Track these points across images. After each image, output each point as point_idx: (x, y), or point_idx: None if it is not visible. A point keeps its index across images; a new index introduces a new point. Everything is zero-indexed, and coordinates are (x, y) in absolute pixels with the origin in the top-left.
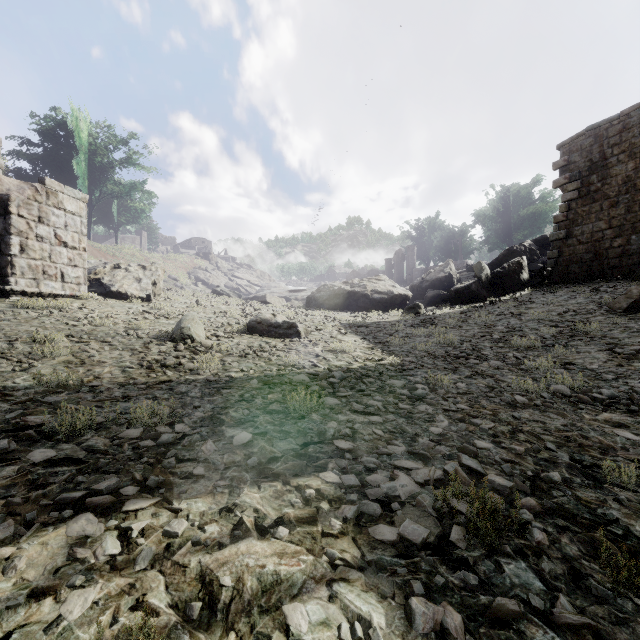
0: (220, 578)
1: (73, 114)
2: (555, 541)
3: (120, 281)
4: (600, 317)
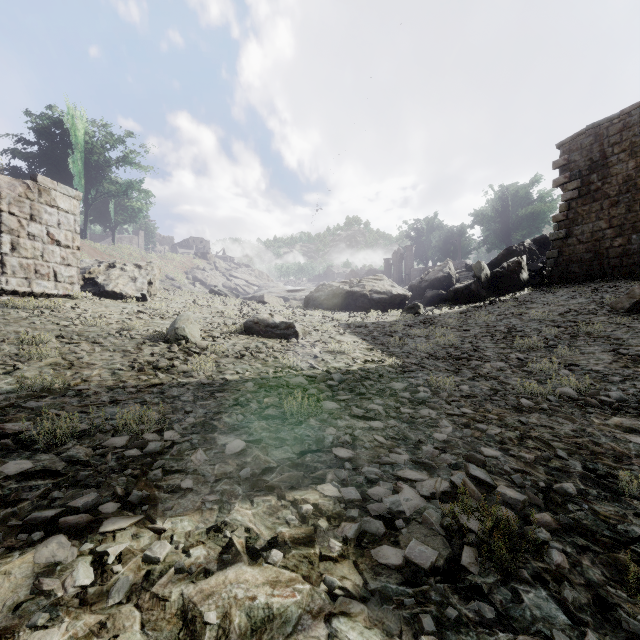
0: (204, 614)
1: (69, 112)
2: (576, 563)
3: (115, 280)
4: (602, 317)
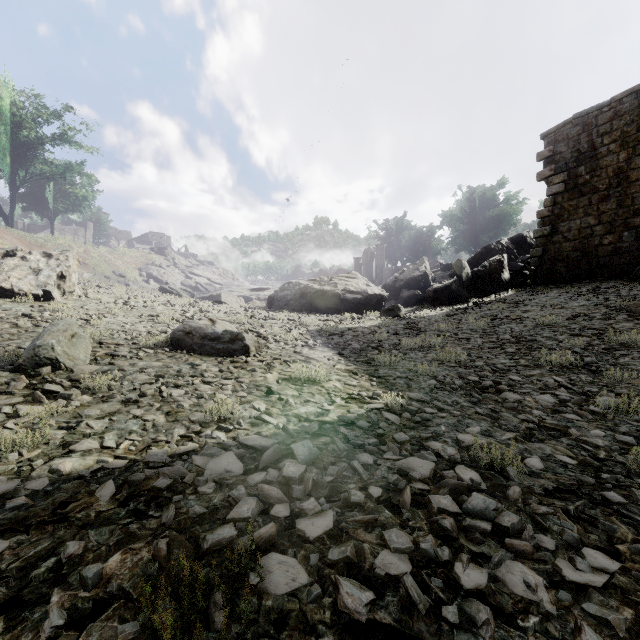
0: None
1: None
2: None
3: (7, 272)
4: (626, 323)
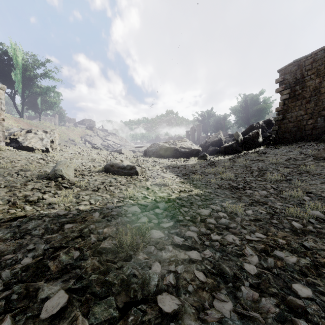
0: None
1: (11, 46)
2: None
3: (29, 140)
4: (311, 162)
